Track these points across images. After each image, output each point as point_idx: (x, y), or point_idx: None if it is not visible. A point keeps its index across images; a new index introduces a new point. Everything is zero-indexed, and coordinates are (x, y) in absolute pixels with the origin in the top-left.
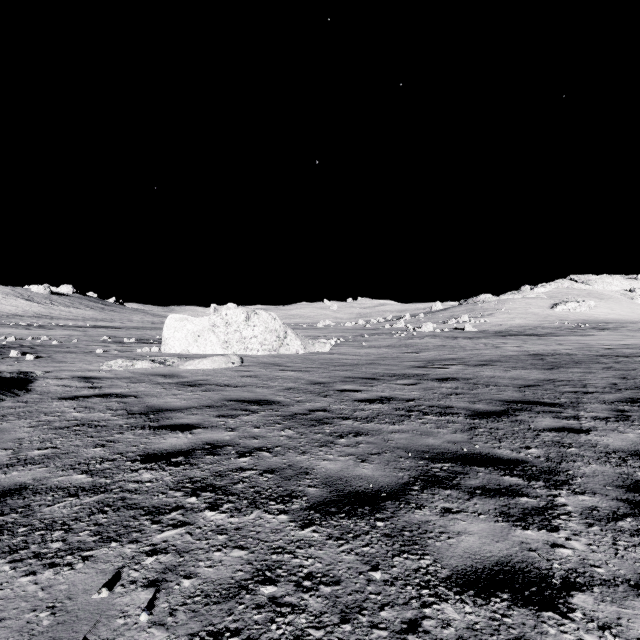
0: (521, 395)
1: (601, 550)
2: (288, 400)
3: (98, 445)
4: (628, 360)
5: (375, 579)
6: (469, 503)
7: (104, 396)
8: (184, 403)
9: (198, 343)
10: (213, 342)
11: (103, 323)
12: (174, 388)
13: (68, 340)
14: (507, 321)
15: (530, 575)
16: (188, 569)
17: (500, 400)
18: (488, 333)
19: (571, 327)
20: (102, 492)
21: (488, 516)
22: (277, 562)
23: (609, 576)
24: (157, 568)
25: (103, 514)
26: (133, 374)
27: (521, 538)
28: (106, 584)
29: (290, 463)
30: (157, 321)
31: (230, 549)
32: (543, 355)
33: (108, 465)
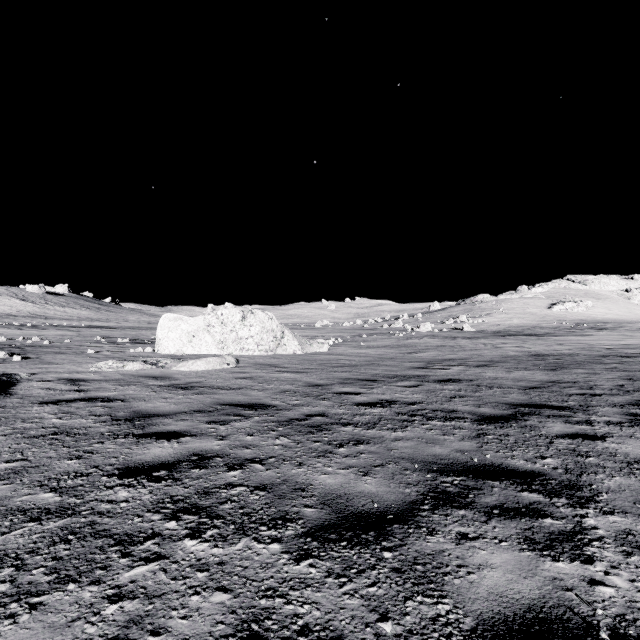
0: (527, 398)
1: None
2: (284, 404)
3: (74, 457)
4: (631, 360)
5: (385, 633)
6: (487, 526)
7: (89, 400)
8: (173, 408)
9: (193, 343)
10: (208, 342)
11: (98, 323)
12: (164, 391)
13: (60, 340)
14: (505, 321)
15: (571, 625)
16: (157, 621)
17: (506, 403)
18: (487, 333)
19: (569, 327)
20: (69, 515)
21: (511, 543)
22: (266, 610)
23: None
24: (119, 620)
25: (65, 544)
26: (123, 376)
27: (552, 573)
28: None
29: (285, 477)
30: (153, 321)
31: (210, 592)
32: (544, 355)
33: (81, 481)
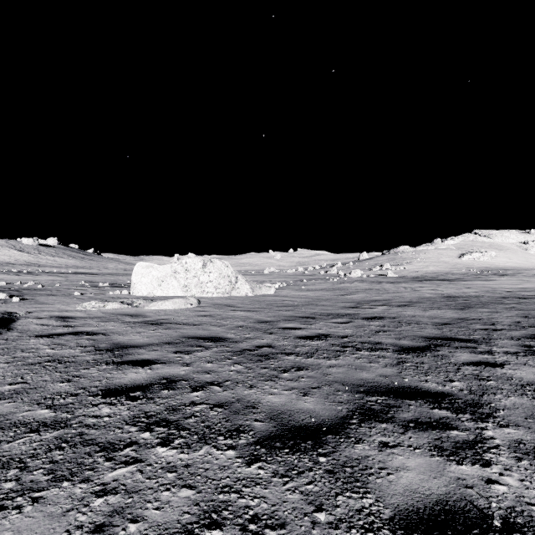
0: (440, 332)
1: (534, 486)
2: (238, 337)
3: (65, 380)
4: (527, 301)
5: (320, 521)
6: (404, 437)
7: (76, 334)
8: (146, 340)
9: (162, 287)
10: (175, 286)
11: (83, 270)
12: (139, 326)
13: (51, 284)
14: (422, 268)
15: (470, 515)
16: (135, 511)
17: (422, 337)
18: (407, 278)
19: (476, 273)
20: (62, 427)
21: (423, 450)
22: (223, 503)
23: None
24: (105, 511)
25: (60, 451)
26: (104, 314)
27: (457, 474)
28: (51, 530)
29: (238, 397)
30: (129, 268)
31: (178, 488)
32: (455, 297)
33: (71, 400)
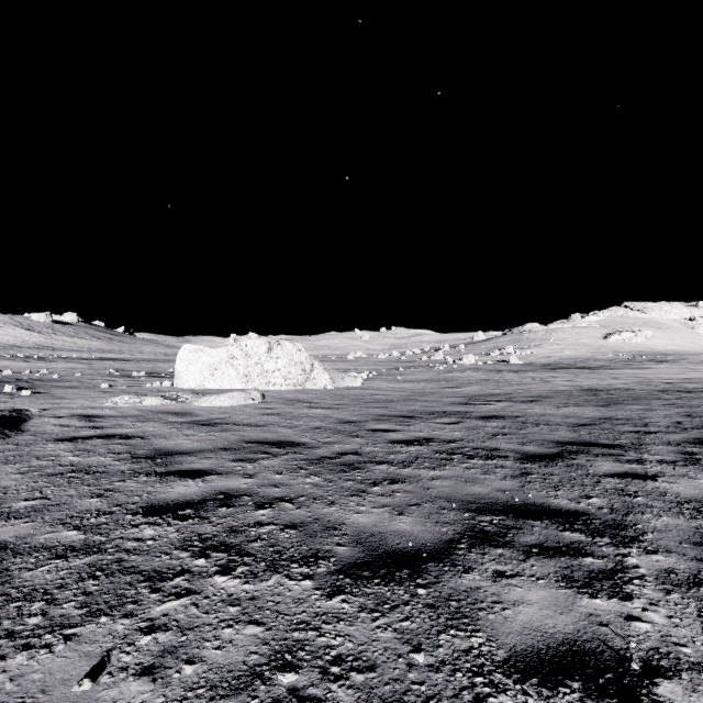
0: (576, 435)
1: (685, 624)
2: (314, 441)
3: (95, 495)
4: (692, 396)
5: (417, 663)
6: (525, 565)
7: (106, 437)
8: (197, 445)
9: (215, 377)
10: (231, 376)
11: (111, 355)
12: (186, 428)
13: (70, 374)
14: (556, 353)
15: (603, 657)
16: (191, 651)
17: (553, 441)
18: (535, 366)
19: (626, 359)
20: (95, 552)
21: (548, 581)
22: (299, 642)
23: (698, 658)
24: (154, 650)
25: (94, 580)
26: (141, 412)
27: (589, 609)
28: (90, 672)
29: (316, 516)
30: (170, 353)
31: (243, 625)
32: (597, 390)
33: (104, 519)
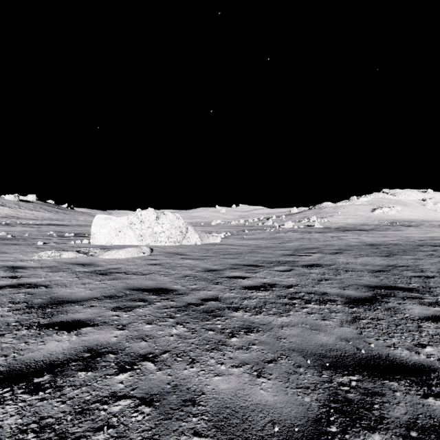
0: (378, 280)
1: None
2: (184, 288)
3: None
4: None
5: None
6: None
7: (17, 286)
8: (88, 293)
9: (119, 237)
10: (131, 236)
11: (56, 222)
12: (86, 277)
13: (21, 234)
14: (343, 220)
15: None
16: None
17: (364, 285)
18: (331, 229)
19: (387, 224)
20: None
21: None
22: None
23: None
24: None
25: None
26: (57, 263)
27: None
28: None
29: (175, 382)
30: None
31: None
32: (377, 245)
33: None
